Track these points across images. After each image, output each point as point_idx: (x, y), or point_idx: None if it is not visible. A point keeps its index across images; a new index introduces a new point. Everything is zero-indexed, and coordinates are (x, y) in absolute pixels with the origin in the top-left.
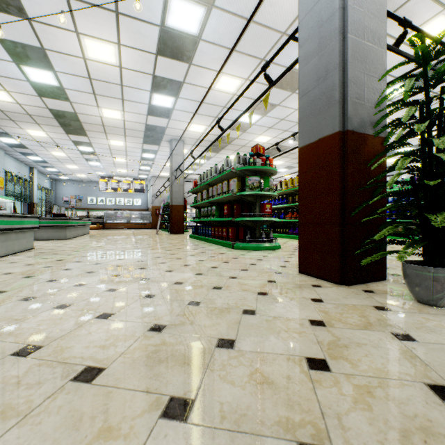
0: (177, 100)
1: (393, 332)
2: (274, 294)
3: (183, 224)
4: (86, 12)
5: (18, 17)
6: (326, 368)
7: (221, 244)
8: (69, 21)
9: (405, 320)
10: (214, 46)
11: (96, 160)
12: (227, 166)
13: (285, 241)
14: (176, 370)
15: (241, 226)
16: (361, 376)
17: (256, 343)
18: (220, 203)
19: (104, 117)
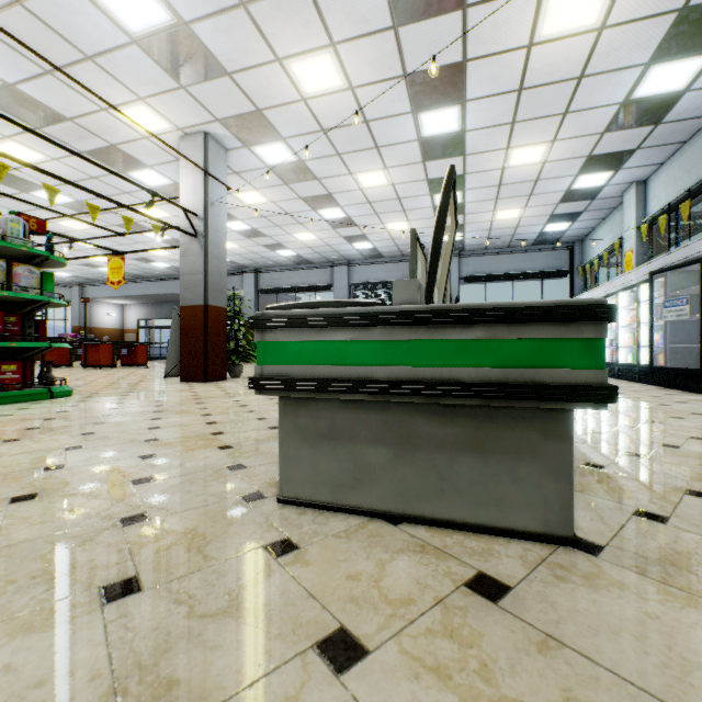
0: None
1: None
2: None
3: None
4: None
5: None
6: None
7: None
8: None
9: None
10: None
11: None
12: None
13: None
14: None
15: None
16: None
17: None
18: None
19: None
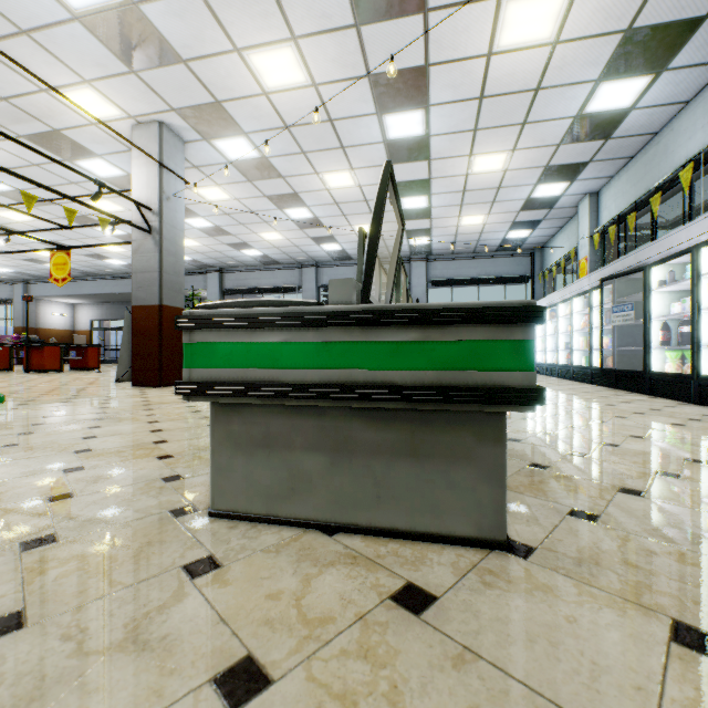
0: None
1: None
2: None
3: None
4: None
5: None
6: None
7: None
8: None
9: None
10: None
11: None
12: None
13: None
14: None
15: None
16: None
17: None
18: None
19: None
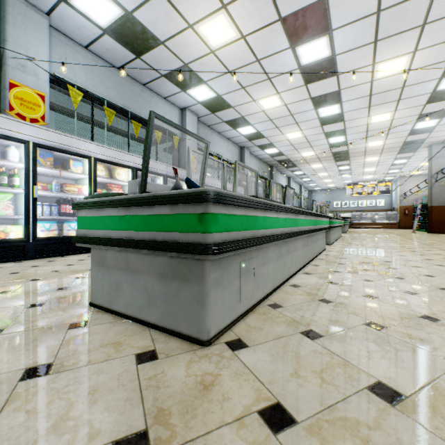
0: (441, 119)
1: None
2: None
3: (444, 224)
4: (378, 107)
5: (339, 122)
6: None
7: None
8: (365, 114)
9: None
10: None
11: (348, 173)
12: None
13: None
14: None
15: None
16: None
17: None
18: None
19: (368, 146)
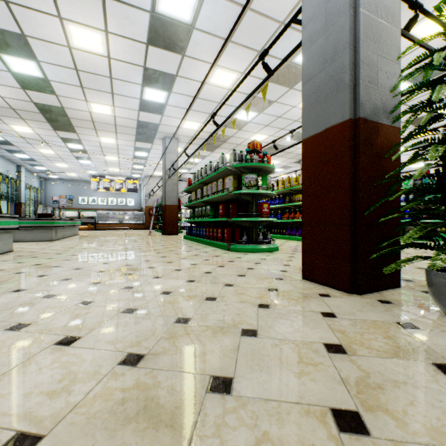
0: (170, 95)
1: (433, 361)
2: (278, 307)
3: (177, 225)
4: None
5: None
6: (362, 428)
7: (216, 245)
8: (50, 4)
9: (440, 342)
10: (208, 36)
11: (86, 158)
12: (222, 163)
13: (282, 242)
14: (148, 437)
15: (237, 226)
16: (416, 444)
17: (260, 383)
18: (214, 202)
19: (93, 112)
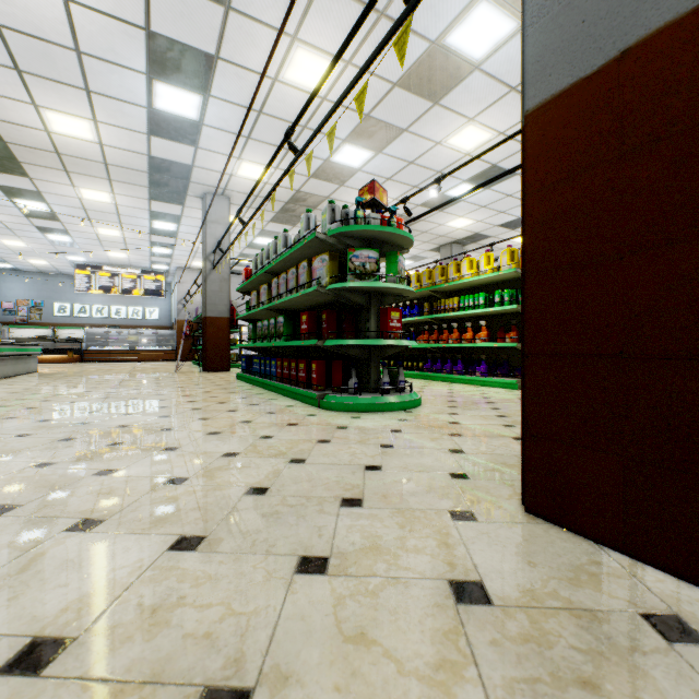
0: (208, 102)
1: None
2: None
3: (228, 354)
4: None
5: None
6: None
7: (295, 396)
8: None
9: None
10: None
11: (60, 230)
12: (308, 230)
13: (421, 386)
14: None
15: (338, 357)
16: None
17: None
18: (294, 311)
19: (55, 132)
